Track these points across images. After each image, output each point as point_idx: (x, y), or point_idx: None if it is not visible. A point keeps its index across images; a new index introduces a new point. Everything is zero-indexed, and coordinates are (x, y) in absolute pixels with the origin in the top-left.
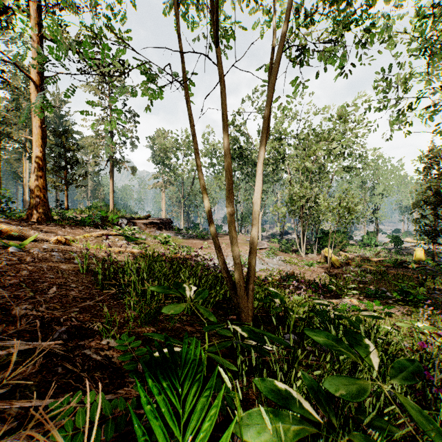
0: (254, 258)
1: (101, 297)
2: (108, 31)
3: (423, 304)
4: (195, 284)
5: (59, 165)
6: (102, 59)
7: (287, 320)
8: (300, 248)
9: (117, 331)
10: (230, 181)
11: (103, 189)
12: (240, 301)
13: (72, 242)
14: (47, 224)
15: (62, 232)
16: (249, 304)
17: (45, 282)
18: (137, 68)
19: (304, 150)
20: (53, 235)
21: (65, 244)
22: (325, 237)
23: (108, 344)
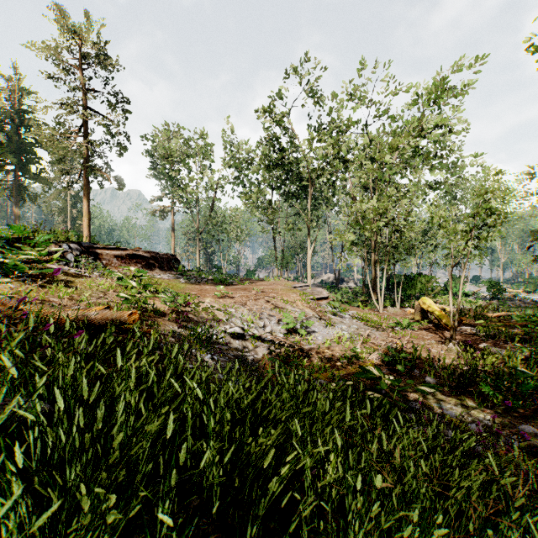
0: None
1: None
2: None
3: None
4: None
5: None
6: None
7: None
8: (372, 298)
9: None
10: None
11: None
12: None
13: None
14: None
15: None
16: None
17: None
18: None
19: None
20: None
21: None
22: (410, 281)
23: None
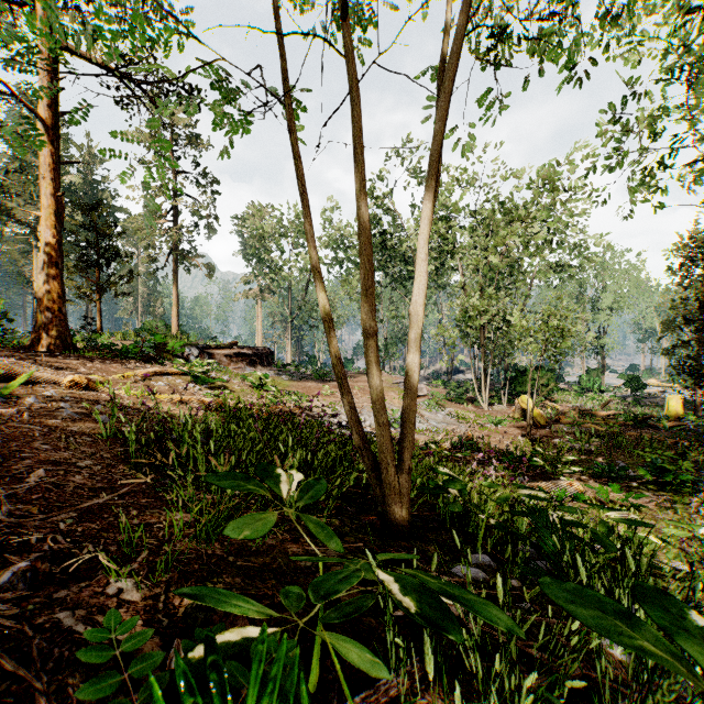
0: (412, 414)
1: (126, 488)
2: (153, 12)
3: (689, 490)
4: (306, 461)
5: (87, 259)
6: (132, 45)
7: (470, 525)
8: (480, 395)
9: (144, 562)
10: (368, 272)
11: (162, 301)
12: (387, 492)
13: (100, 385)
14: (63, 356)
15: (86, 369)
16: (403, 498)
17: (29, 459)
18: (202, 75)
19: (486, 236)
20: (70, 373)
21: (88, 388)
22: (521, 377)
23: (118, 594)
